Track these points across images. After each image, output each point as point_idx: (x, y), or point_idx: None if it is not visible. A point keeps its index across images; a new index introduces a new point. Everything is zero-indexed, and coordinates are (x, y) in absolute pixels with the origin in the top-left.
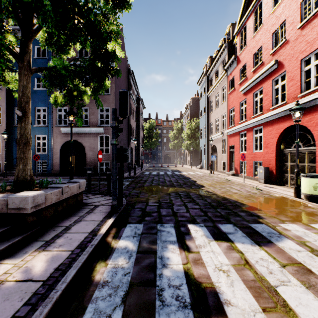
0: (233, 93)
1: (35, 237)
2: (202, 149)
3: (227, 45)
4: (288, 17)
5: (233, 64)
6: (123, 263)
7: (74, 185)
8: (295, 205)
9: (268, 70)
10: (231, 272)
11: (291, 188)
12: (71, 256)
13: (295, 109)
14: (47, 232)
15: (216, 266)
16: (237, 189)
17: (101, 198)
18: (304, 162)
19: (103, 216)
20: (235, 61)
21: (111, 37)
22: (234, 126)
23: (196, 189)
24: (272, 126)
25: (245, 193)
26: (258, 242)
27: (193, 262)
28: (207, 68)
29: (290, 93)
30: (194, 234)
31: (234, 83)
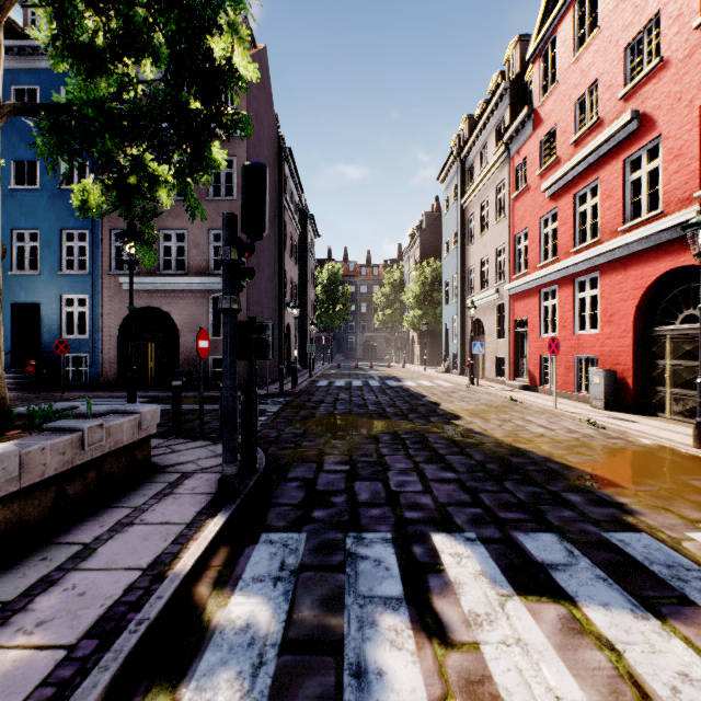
0: (525, 196)
1: None
2: (449, 328)
3: (510, 86)
4: (667, 4)
5: (525, 130)
6: (233, 699)
7: (122, 420)
8: None
9: (613, 137)
10: None
11: (675, 423)
12: (59, 672)
13: (699, 222)
14: (22, 566)
15: None
16: (541, 423)
17: (204, 449)
18: None
19: (197, 509)
20: (529, 121)
21: (217, 10)
22: (527, 274)
23: (440, 423)
24: (624, 271)
25: (563, 434)
26: (651, 603)
27: (463, 694)
28: (462, 144)
29: (674, 190)
30: (452, 569)
31: (526, 174)
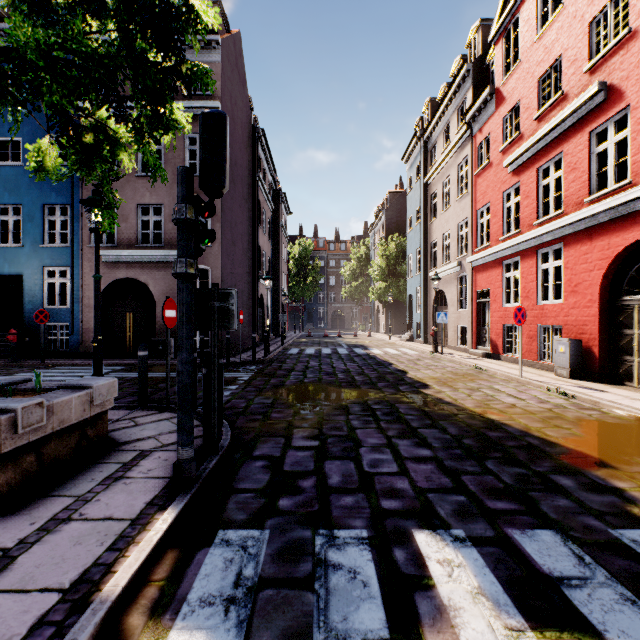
0: (487, 172)
1: None
2: (413, 299)
3: (472, 67)
4: None
5: (487, 108)
6: None
7: (69, 396)
8: None
9: (578, 111)
10: None
11: None
12: None
13: None
14: None
15: None
16: (510, 393)
17: (168, 422)
18: None
19: (147, 499)
20: (491, 100)
21: None
22: (490, 246)
23: (410, 393)
24: (590, 242)
25: (535, 405)
26: None
27: None
28: (425, 125)
29: None
30: (443, 586)
31: (488, 151)
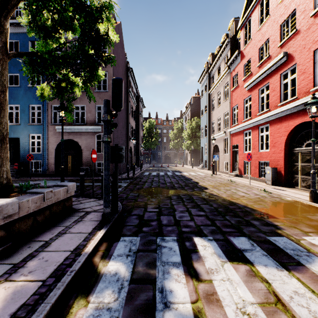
0: (237, 90)
1: (1, 257)
2: (203, 149)
3: (230, 40)
4: (299, 5)
5: (237, 60)
6: (111, 300)
7: (60, 189)
8: (314, 212)
9: (275, 64)
10: (260, 317)
11: (302, 191)
12: (40, 290)
13: (311, 102)
14: (20, 250)
15: (237, 305)
16: (243, 191)
17: (94, 202)
18: (317, 162)
19: (93, 227)
20: (238, 56)
21: (102, 13)
22: (238, 124)
23: (199, 191)
24: (280, 124)
25: (253, 196)
26: (285, 265)
27: (204, 299)
28: (209, 66)
29: (302, 88)
30: (202, 251)
31: (237, 80)
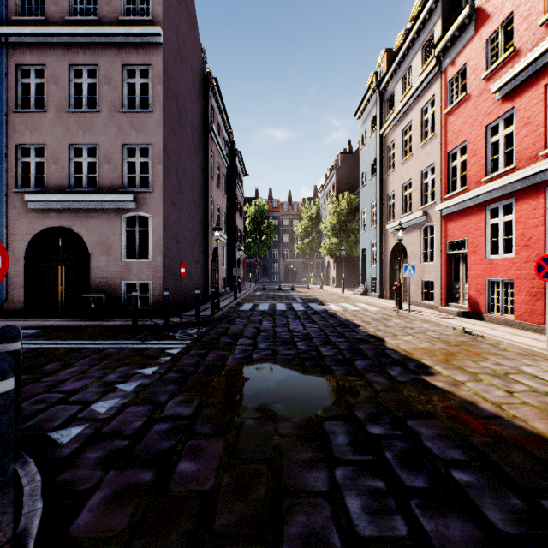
0: (463, 107)
1: None
2: (367, 253)
3: None
4: None
5: (463, 35)
6: None
7: None
8: None
9: None
10: None
11: None
12: None
13: None
14: None
15: None
16: None
17: None
18: None
19: None
20: (468, 24)
21: None
22: (467, 190)
23: (412, 385)
24: None
25: None
26: None
27: None
28: (380, 78)
29: None
30: None
31: (463, 84)
